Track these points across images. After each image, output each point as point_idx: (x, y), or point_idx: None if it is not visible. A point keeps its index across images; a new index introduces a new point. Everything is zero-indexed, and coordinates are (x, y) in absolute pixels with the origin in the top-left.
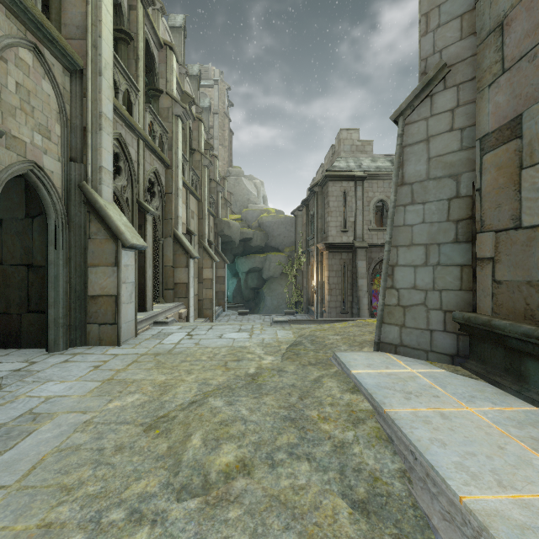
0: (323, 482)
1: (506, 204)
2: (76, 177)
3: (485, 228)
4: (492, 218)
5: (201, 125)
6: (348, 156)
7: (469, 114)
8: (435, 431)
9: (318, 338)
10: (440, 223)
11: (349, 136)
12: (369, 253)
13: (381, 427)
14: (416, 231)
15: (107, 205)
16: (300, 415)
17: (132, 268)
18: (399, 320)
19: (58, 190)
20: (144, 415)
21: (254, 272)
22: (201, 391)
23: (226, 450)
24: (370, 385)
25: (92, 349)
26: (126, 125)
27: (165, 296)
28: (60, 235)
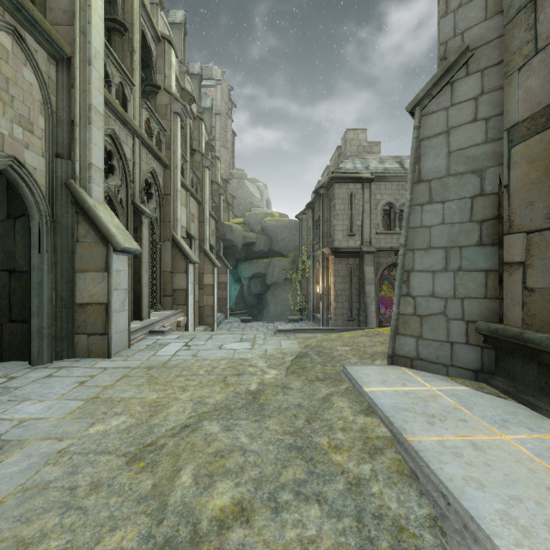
0: (337, 533)
1: (540, 201)
2: (62, 174)
3: (514, 229)
4: (522, 218)
5: (202, 125)
6: (354, 157)
7: (495, 102)
8: (469, 467)
9: (326, 349)
10: (461, 224)
11: (356, 137)
12: (376, 258)
13: (403, 459)
14: (434, 232)
15: (97, 206)
16: (307, 443)
17: (125, 273)
18: (415, 331)
19: (42, 189)
20: (129, 442)
21: (257, 278)
22: (196, 411)
23: (220, 489)
24: (387, 406)
25: (79, 362)
26: (120, 121)
27: (163, 303)
28: (44, 237)
